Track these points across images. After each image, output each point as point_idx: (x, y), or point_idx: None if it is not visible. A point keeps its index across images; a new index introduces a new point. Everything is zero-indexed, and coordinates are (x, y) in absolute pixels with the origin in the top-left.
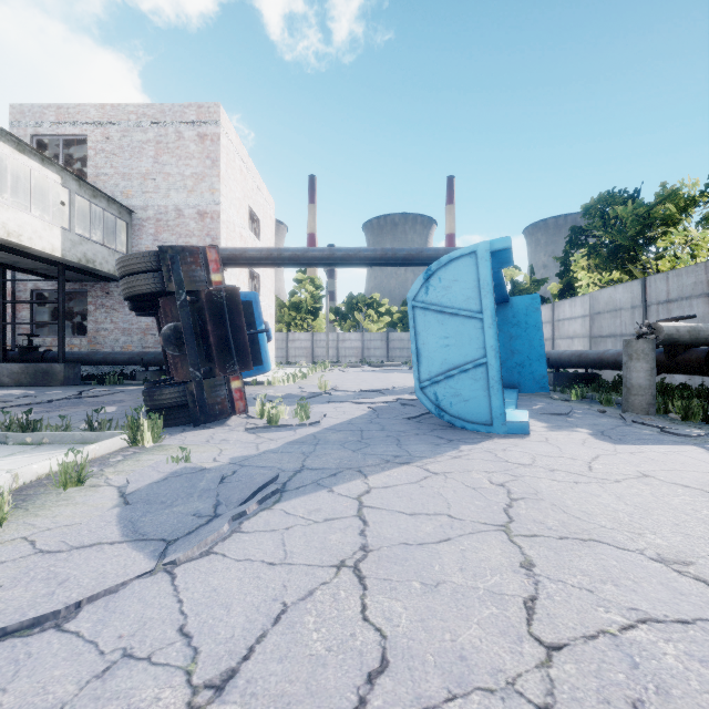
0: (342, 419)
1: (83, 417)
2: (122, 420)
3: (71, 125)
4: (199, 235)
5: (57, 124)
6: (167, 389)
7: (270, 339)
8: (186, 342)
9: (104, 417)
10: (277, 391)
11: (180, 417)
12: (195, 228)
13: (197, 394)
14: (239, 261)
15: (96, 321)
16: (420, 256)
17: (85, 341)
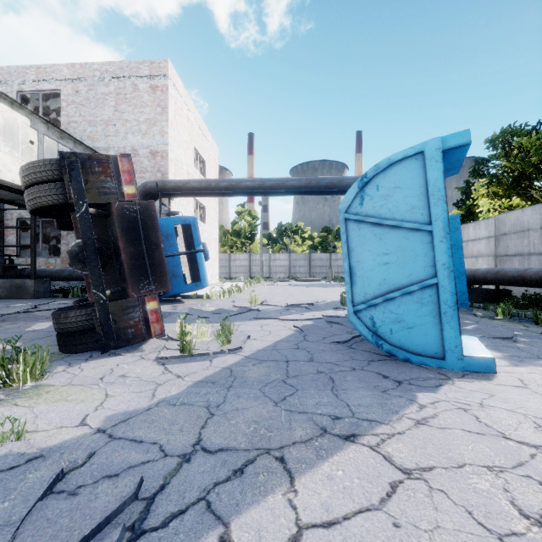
0: (267, 342)
1: (7, 335)
2: (39, 341)
3: (48, 82)
4: (152, 171)
5: (36, 81)
6: (73, 311)
7: (208, 258)
8: (88, 260)
9: (27, 336)
10: (212, 305)
11: (87, 342)
12: (148, 165)
13: (101, 319)
14: (183, 191)
15: (68, 244)
16: (340, 184)
17: (59, 261)
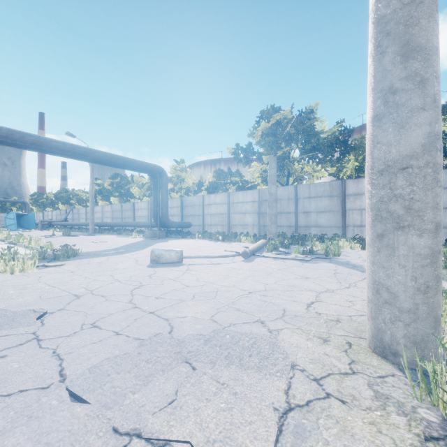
0: None
1: None
2: None
3: None
4: None
5: None
6: None
7: None
8: None
9: None
10: None
11: None
12: None
13: None
14: None
15: None
16: (8, 201)
17: None
